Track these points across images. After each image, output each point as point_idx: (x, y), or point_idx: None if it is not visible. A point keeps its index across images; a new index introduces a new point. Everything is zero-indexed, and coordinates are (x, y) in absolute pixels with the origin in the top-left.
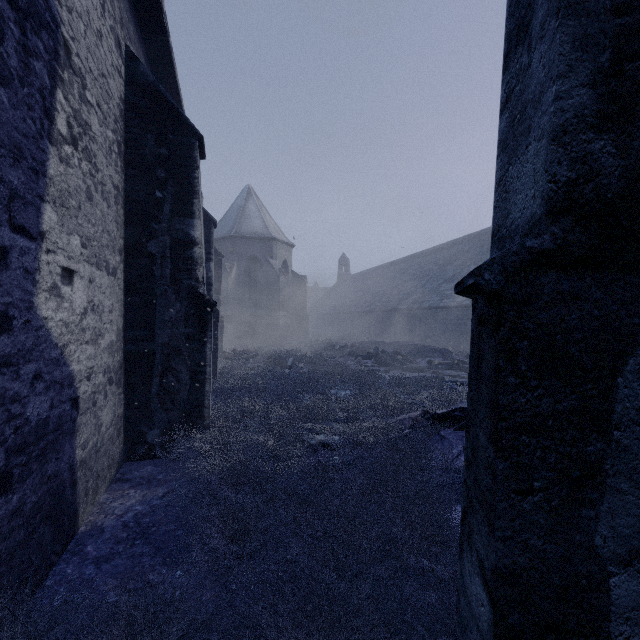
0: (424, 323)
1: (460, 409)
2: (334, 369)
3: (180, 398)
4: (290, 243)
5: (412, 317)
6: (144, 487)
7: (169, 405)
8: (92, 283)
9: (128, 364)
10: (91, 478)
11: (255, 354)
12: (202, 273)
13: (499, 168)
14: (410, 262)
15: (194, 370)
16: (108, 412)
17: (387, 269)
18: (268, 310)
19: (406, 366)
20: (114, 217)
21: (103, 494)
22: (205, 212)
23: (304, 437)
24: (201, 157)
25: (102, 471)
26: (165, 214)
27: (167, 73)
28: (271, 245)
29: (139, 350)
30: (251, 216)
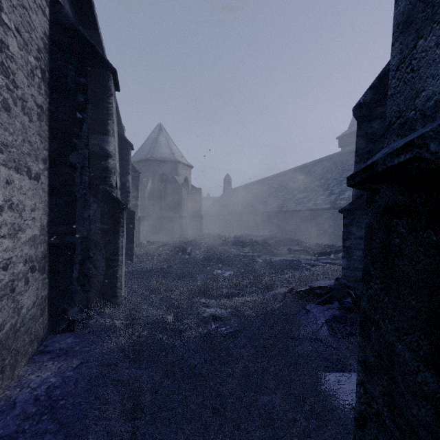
0: (284, 222)
1: (319, 287)
2: (221, 255)
3: (97, 281)
4: (190, 165)
5: (275, 217)
6: (61, 358)
7: (87, 287)
8: (10, 184)
9: (52, 254)
10: (8, 356)
11: (164, 244)
12: (115, 180)
13: (397, 52)
14: (273, 179)
15: (109, 258)
16: (30, 295)
17: (258, 184)
18: (174, 212)
19: (272, 252)
20: (37, 131)
21: (24, 366)
22: (124, 138)
23: (198, 311)
24: (116, 89)
25: (22, 347)
26: (84, 131)
27: (91, 25)
28: (176, 166)
29: (62, 242)
30: (162, 145)
